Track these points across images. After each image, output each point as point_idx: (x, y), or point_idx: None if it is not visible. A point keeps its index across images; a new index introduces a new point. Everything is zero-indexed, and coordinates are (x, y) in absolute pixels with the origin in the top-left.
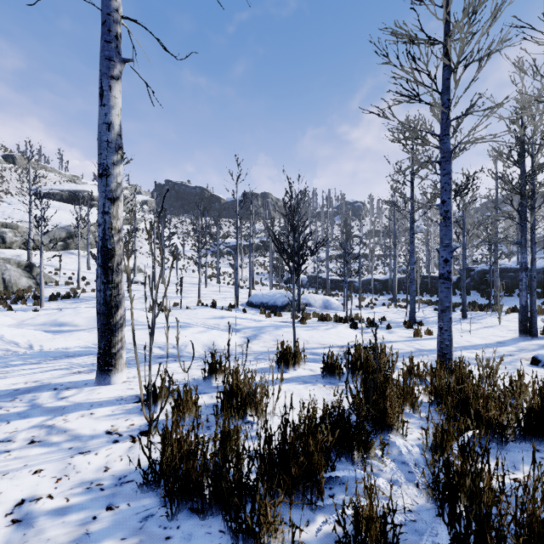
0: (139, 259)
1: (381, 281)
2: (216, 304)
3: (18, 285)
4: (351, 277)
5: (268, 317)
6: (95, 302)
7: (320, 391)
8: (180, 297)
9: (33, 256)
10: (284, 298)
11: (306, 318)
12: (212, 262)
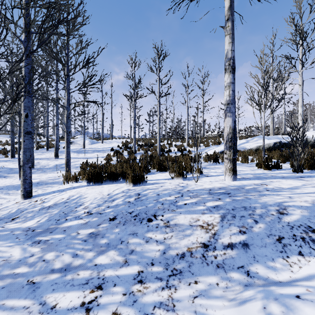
0: None
1: None
2: None
3: None
4: None
5: None
6: None
7: None
8: None
9: None
10: None
11: None
12: None
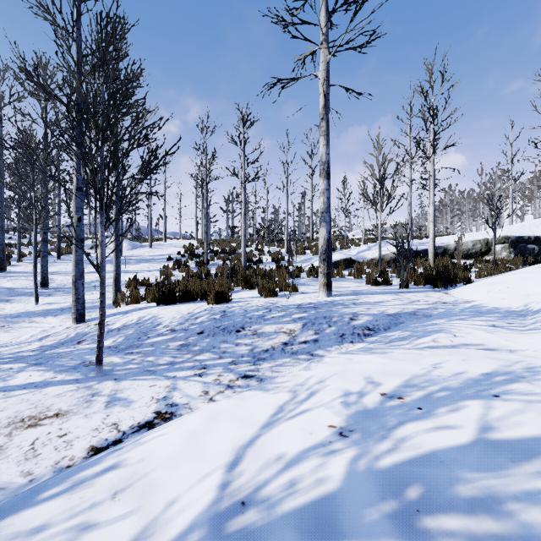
0: None
1: None
2: None
3: None
4: None
5: None
6: None
7: None
8: None
9: None
10: None
11: None
12: None
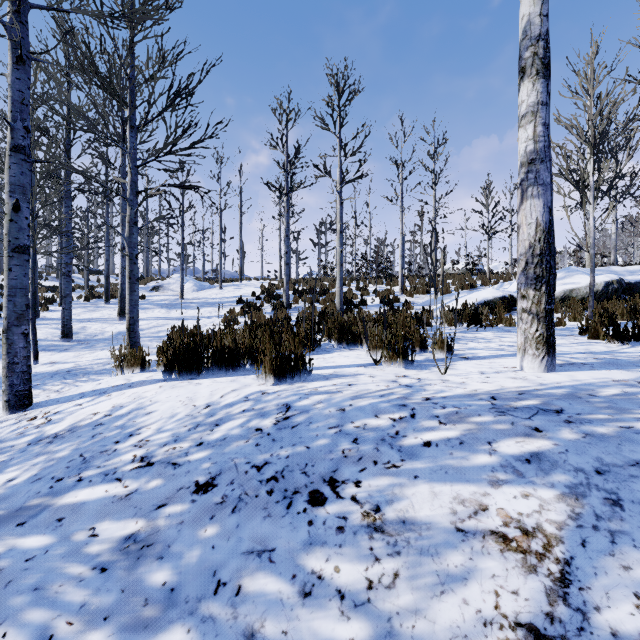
0: None
1: None
2: None
3: None
4: None
5: None
6: None
7: None
8: None
9: None
10: None
11: None
12: None
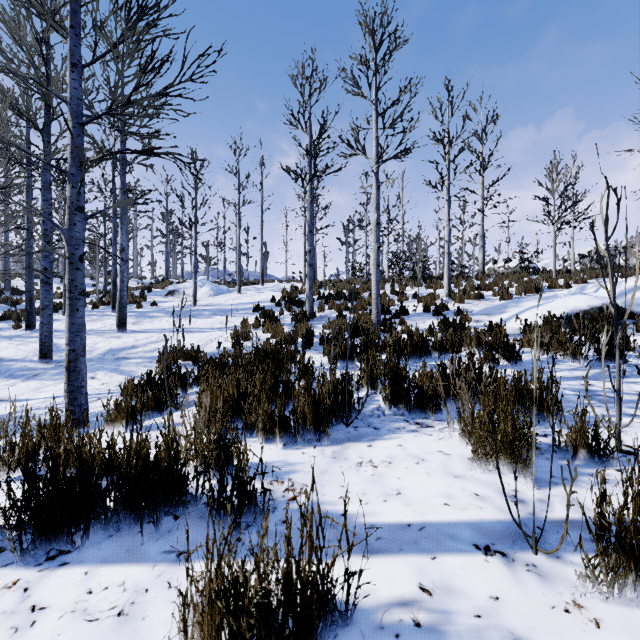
0: None
1: None
2: None
3: None
4: None
5: None
6: None
7: (328, 481)
8: None
9: None
10: None
11: None
12: None
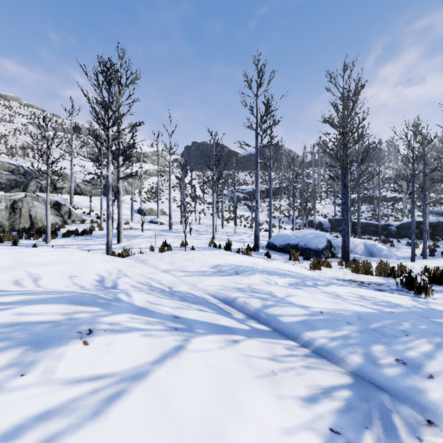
0: (165, 204)
1: (430, 224)
2: (230, 245)
3: (43, 221)
4: (380, 221)
5: (314, 268)
6: (104, 239)
7: None
8: (193, 236)
9: (77, 200)
10: (319, 240)
11: (391, 274)
12: (230, 206)
